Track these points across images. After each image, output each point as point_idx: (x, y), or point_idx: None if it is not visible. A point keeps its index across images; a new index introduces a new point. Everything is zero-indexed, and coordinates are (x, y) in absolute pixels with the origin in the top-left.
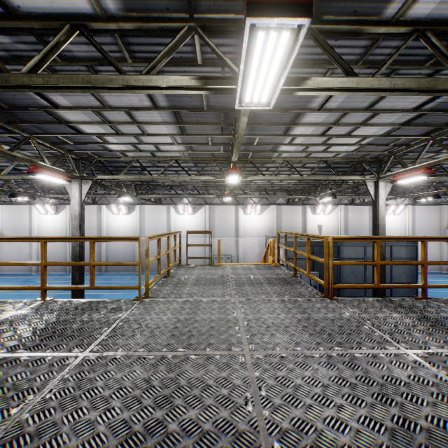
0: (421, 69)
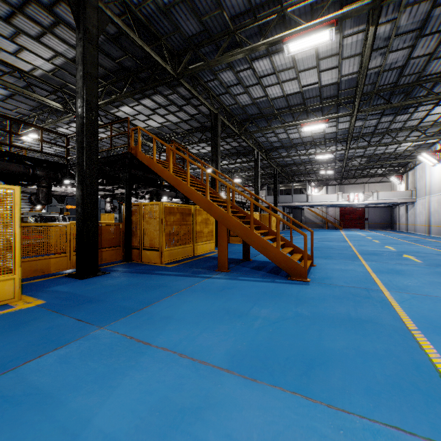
0: (119, 125)
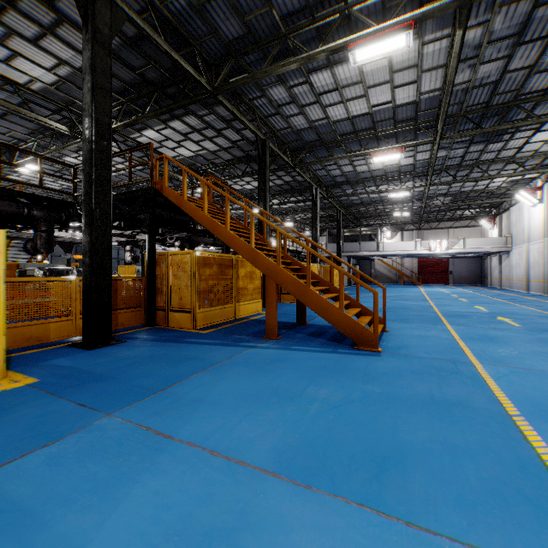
0: (142, 153)
